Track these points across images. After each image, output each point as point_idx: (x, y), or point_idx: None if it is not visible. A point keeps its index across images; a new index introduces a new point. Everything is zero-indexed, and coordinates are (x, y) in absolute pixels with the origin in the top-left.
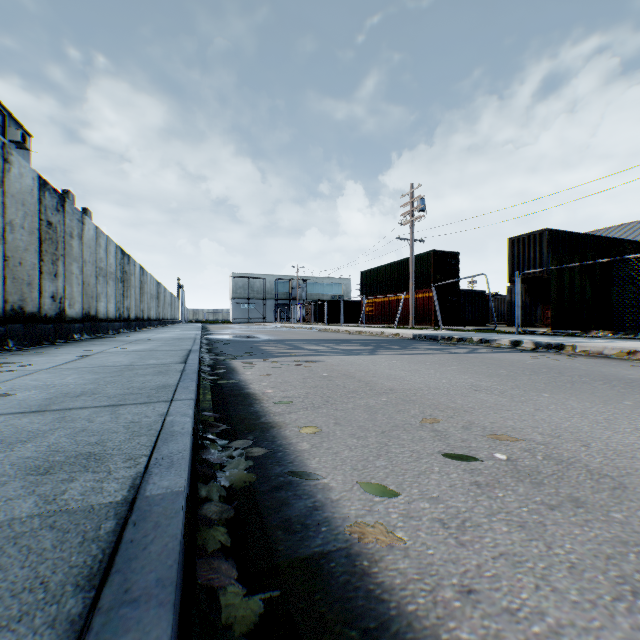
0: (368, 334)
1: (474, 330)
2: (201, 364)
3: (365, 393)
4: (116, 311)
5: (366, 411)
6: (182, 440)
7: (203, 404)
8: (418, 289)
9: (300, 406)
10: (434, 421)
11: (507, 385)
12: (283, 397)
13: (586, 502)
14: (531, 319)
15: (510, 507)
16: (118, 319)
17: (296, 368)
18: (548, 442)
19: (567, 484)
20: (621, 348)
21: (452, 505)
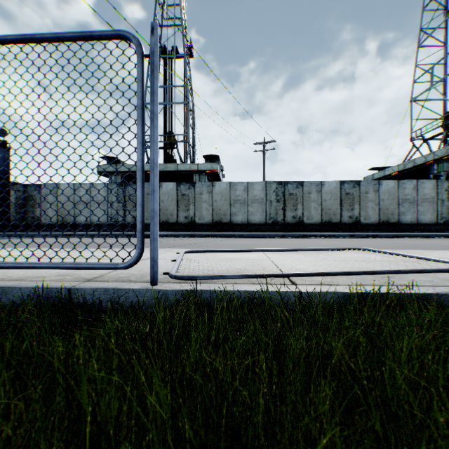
0: None
1: None
2: None
3: None
4: None
5: None
6: None
7: None
8: None
9: None
10: None
11: None
12: None
13: None
14: None
15: None
16: None
17: None
18: None
19: None
20: None
21: None
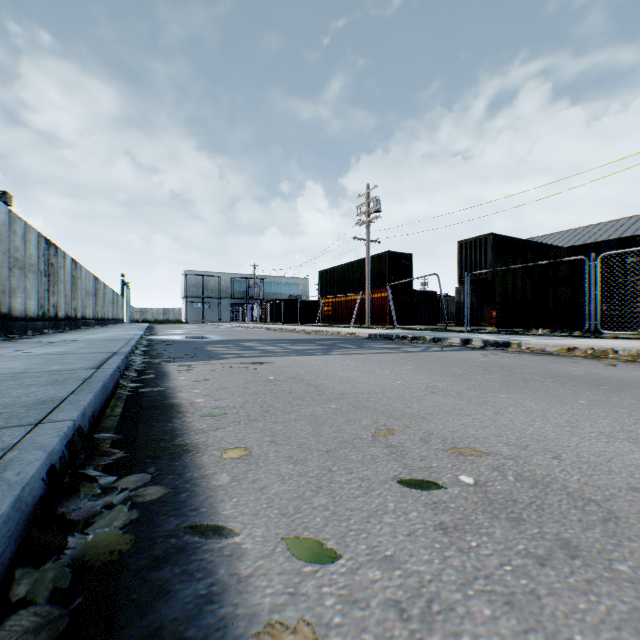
0: (324, 333)
1: (427, 329)
2: (128, 368)
3: (313, 399)
4: (39, 309)
5: (311, 423)
6: (0, 498)
7: (106, 421)
8: (374, 289)
9: (232, 419)
10: (388, 433)
11: (463, 385)
12: (214, 408)
13: (580, 547)
14: (478, 319)
15: (489, 566)
16: (42, 318)
17: (240, 371)
18: (516, 455)
19: (551, 518)
20: (562, 345)
21: (412, 570)
